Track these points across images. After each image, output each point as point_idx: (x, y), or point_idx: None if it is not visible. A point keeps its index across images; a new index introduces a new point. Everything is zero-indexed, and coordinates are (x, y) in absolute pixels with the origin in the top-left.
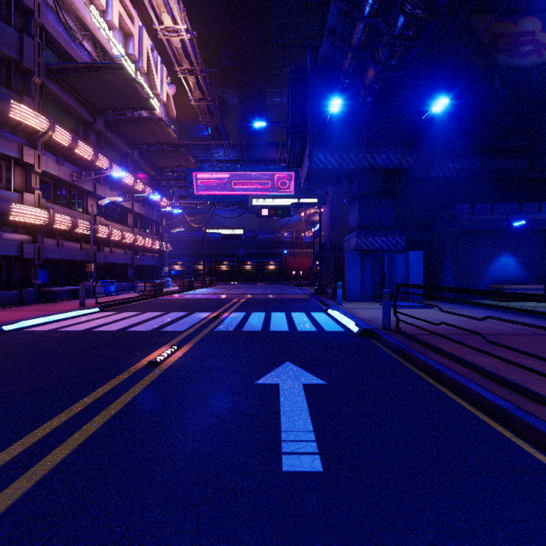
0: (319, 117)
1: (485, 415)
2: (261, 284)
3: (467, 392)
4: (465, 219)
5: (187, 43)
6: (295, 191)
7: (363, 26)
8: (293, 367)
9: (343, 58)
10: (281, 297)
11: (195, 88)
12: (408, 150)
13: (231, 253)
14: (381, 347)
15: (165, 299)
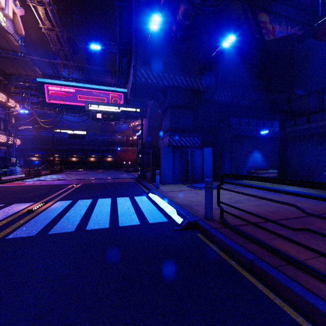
0: (141, 40)
1: None
2: (101, 170)
3: None
4: (235, 128)
5: None
6: None
7: None
8: None
9: None
10: (113, 181)
11: (45, 18)
12: (203, 77)
13: (79, 149)
14: (215, 250)
15: None
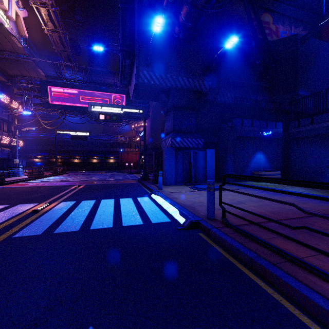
0: (144, 41)
1: None
2: (103, 172)
3: None
4: (238, 129)
5: None
6: None
7: None
8: None
9: None
10: (115, 182)
11: (47, 19)
12: (206, 78)
13: (82, 150)
14: (217, 248)
15: (2, 188)
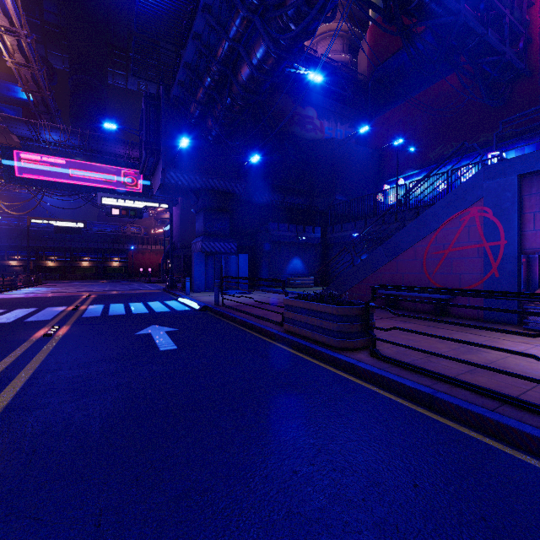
0: (171, 142)
1: (247, 329)
2: (105, 282)
3: (244, 323)
4: (274, 234)
5: (7, 1)
6: (145, 190)
7: (205, 91)
8: (157, 326)
9: (191, 102)
10: (134, 292)
11: (15, 50)
12: (238, 181)
13: (62, 247)
14: (212, 314)
15: None
